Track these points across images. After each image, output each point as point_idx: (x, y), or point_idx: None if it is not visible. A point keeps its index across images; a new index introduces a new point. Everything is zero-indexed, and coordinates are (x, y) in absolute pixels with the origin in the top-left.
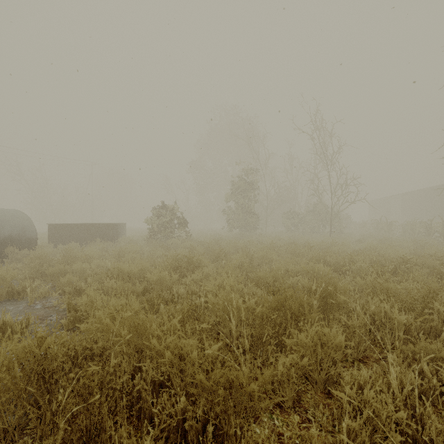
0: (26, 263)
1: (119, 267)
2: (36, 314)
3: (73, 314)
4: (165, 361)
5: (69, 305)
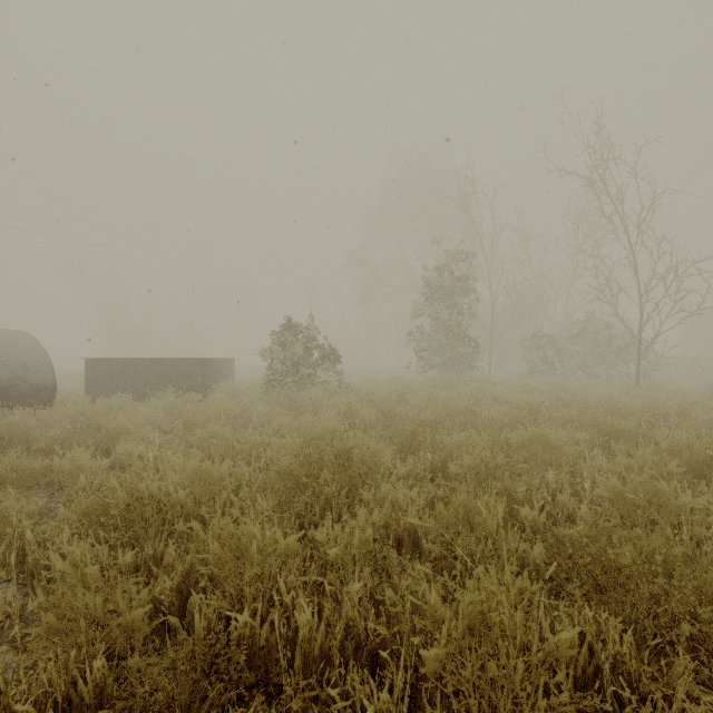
0: None
1: (133, 484)
2: None
3: None
4: None
5: None
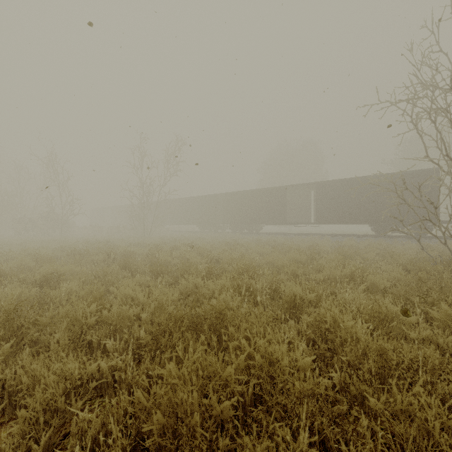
0: None
1: None
2: None
3: None
4: None
5: None
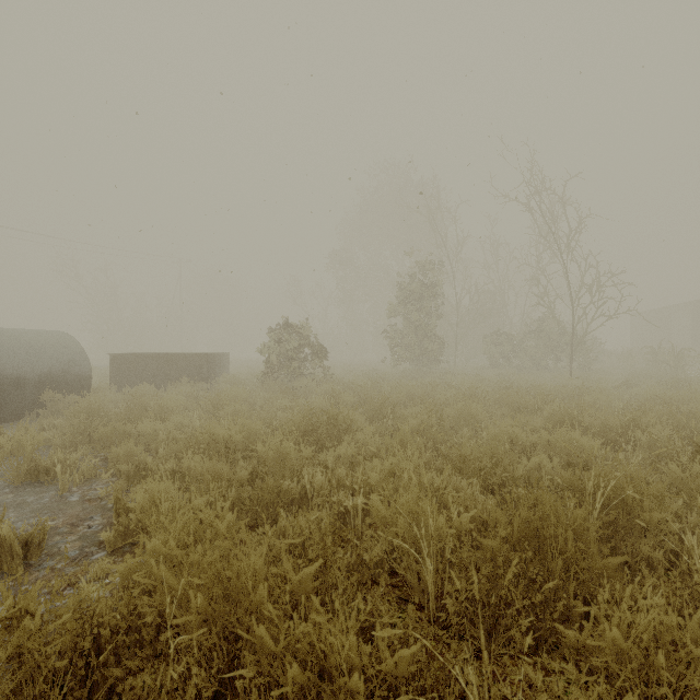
0: (68, 418)
1: (211, 431)
2: (67, 514)
3: (125, 521)
4: (286, 681)
5: (117, 504)
